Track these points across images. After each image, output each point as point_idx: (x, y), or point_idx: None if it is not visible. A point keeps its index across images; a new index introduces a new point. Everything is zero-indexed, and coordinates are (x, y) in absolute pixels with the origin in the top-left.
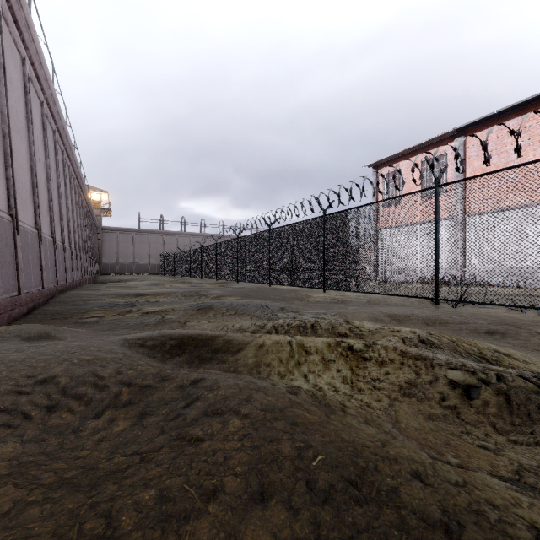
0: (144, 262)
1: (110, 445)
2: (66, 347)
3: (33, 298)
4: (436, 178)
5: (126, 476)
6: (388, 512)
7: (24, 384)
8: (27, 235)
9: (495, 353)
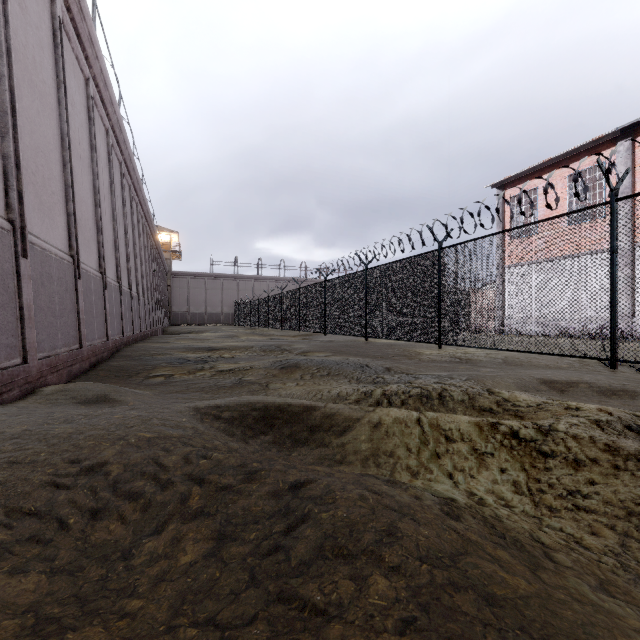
0: (217, 311)
1: (172, 593)
2: (123, 418)
3: (96, 351)
4: (613, 189)
5: None
6: None
7: (65, 473)
8: (90, 280)
9: None
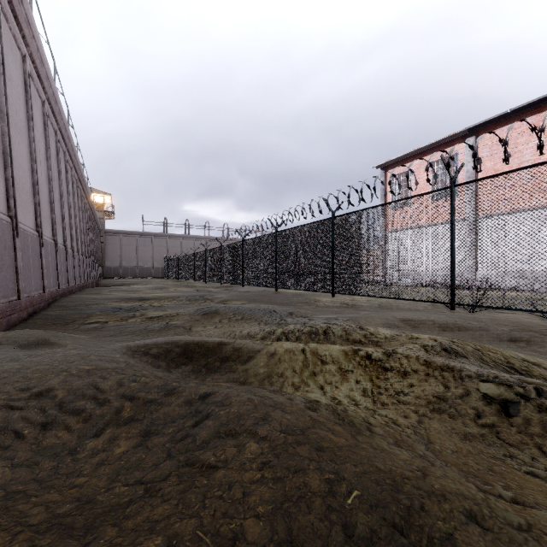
0: (148, 266)
1: (110, 471)
2: (64, 355)
3: (33, 302)
4: (452, 177)
5: (128, 515)
6: None
7: (18, 398)
8: (27, 238)
9: (524, 363)
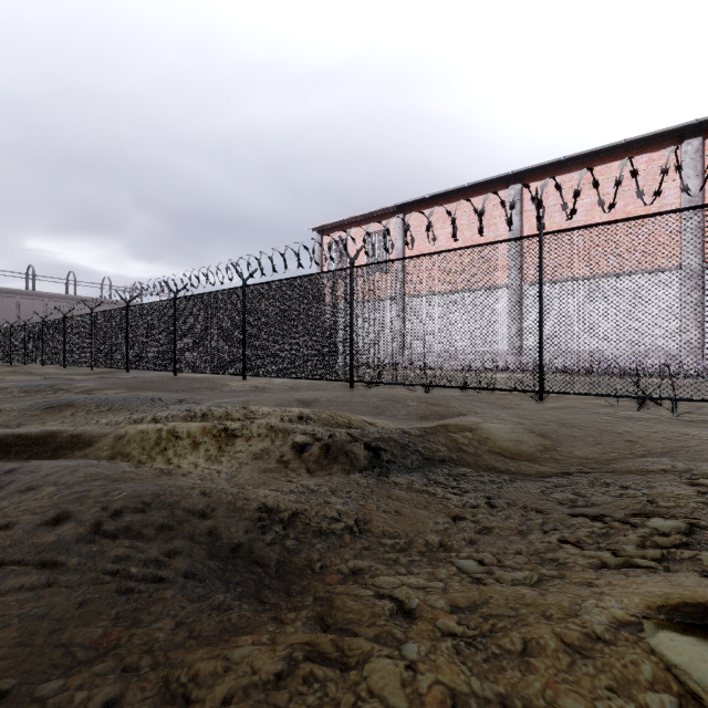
0: None
1: None
2: None
3: None
4: (351, 259)
5: None
6: (164, 512)
7: None
8: None
9: (362, 423)
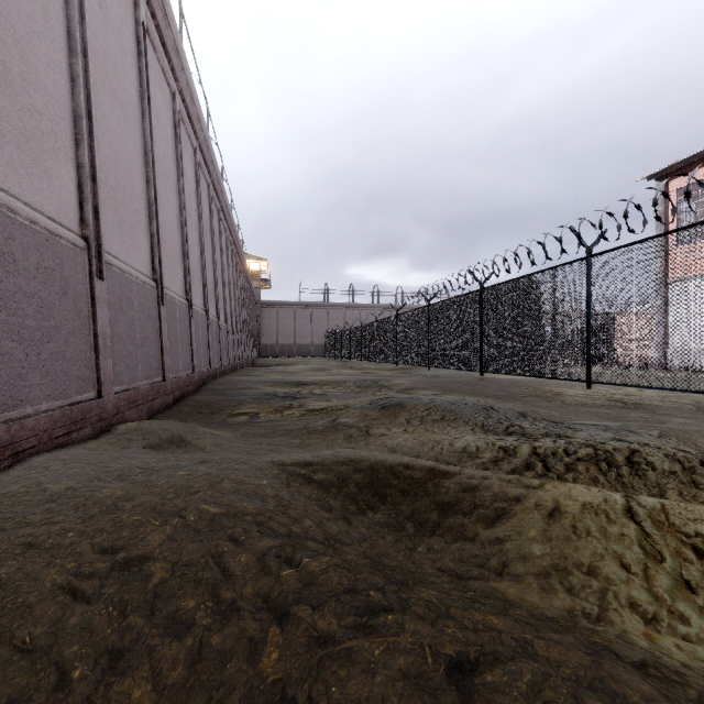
0: (306, 342)
1: None
2: (188, 476)
3: (180, 384)
4: None
5: None
6: None
7: (90, 573)
8: (175, 307)
9: None
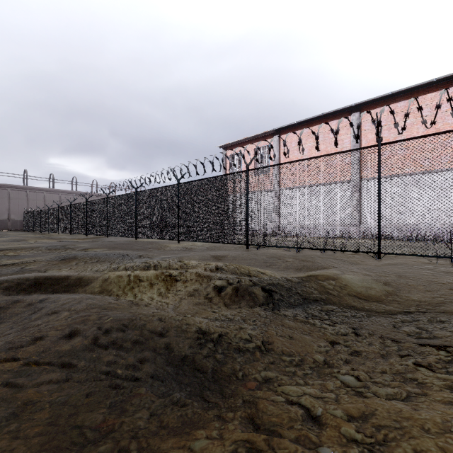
0: (3, 218)
1: None
2: None
3: None
4: (247, 165)
5: None
6: (136, 332)
7: None
8: None
9: (257, 273)
